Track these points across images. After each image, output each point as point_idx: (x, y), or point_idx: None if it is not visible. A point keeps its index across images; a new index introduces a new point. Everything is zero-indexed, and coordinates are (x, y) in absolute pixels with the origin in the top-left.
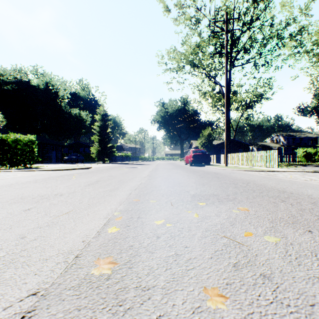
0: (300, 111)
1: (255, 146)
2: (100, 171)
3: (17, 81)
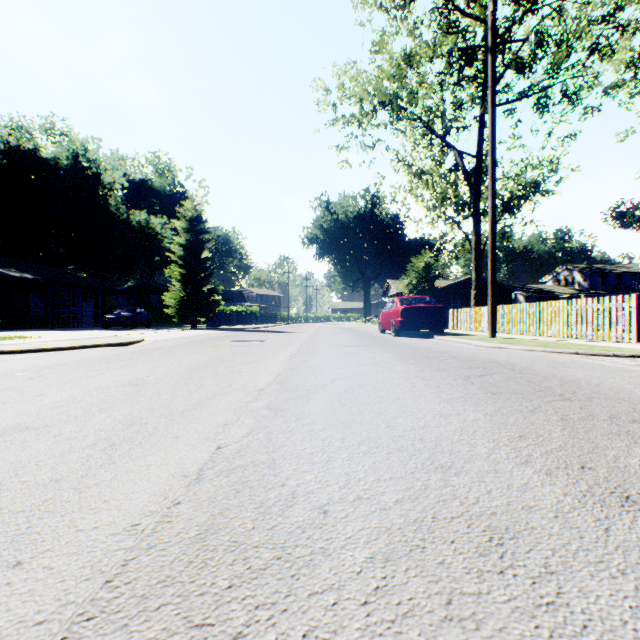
0: (618, 217)
1: (523, 292)
2: (139, 356)
3: (9, 149)
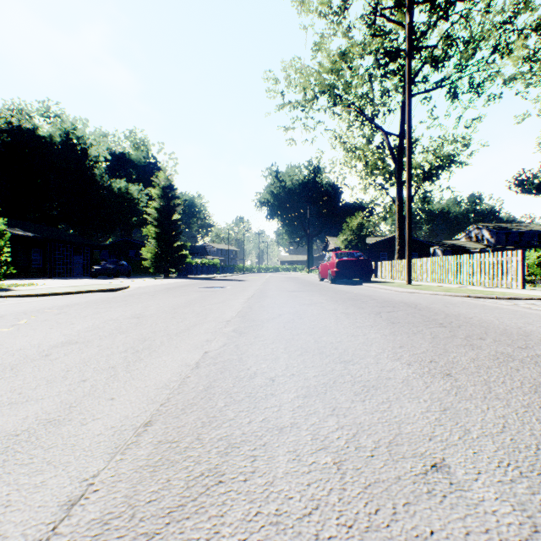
0: (519, 185)
1: (440, 247)
2: (131, 299)
3: (12, 129)
